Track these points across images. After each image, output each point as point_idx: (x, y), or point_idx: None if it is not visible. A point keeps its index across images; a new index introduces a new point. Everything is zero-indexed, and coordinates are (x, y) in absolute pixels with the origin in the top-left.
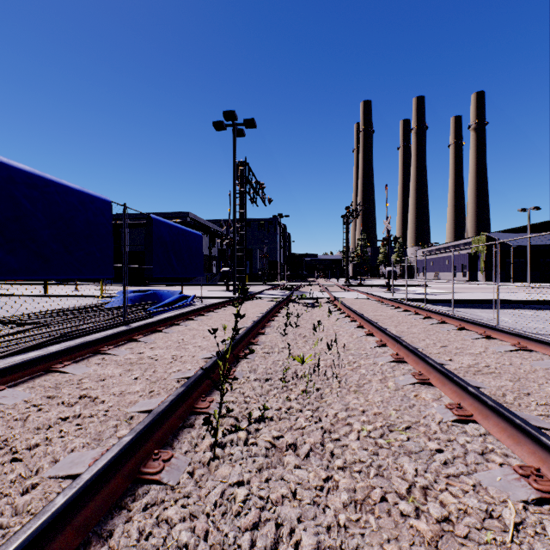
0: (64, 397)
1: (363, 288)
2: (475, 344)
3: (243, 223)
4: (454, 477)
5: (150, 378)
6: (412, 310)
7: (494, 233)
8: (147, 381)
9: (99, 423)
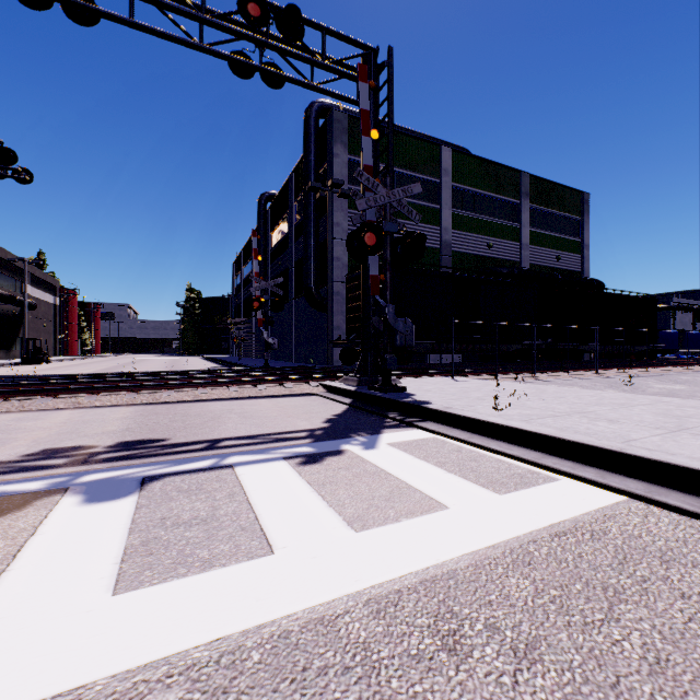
0: None
1: None
2: None
3: None
4: None
5: None
6: None
7: None
8: None
9: None
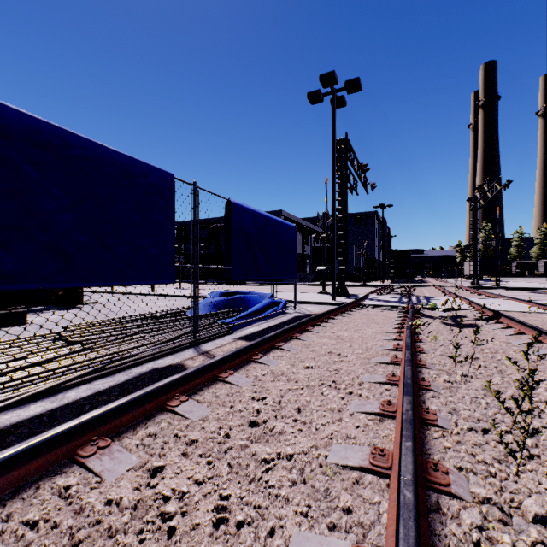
0: None
1: (503, 292)
2: None
3: (343, 213)
4: None
5: None
6: None
7: None
8: None
9: None
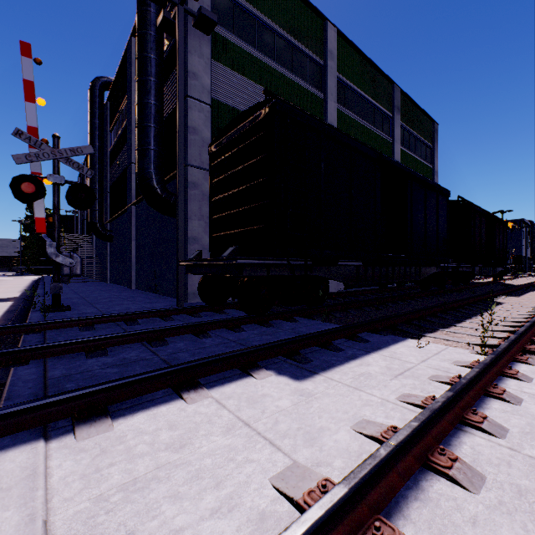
0: None
1: None
2: None
3: None
4: None
5: None
6: None
7: None
8: None
9: None
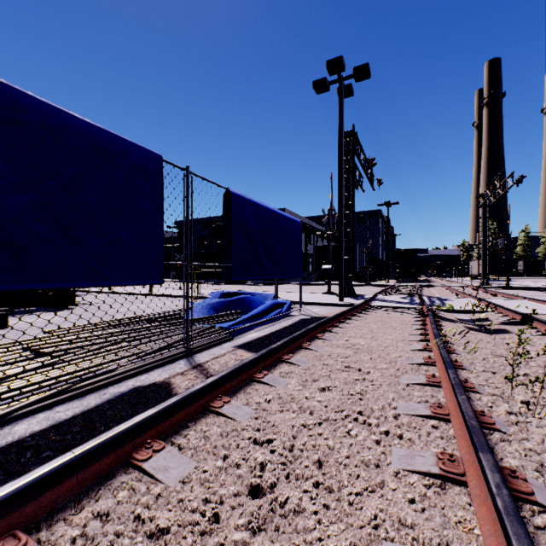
0: None
1: (516, 292)
2: None
3: (349, 209)
4: None
5: None
6: None
7: None
8: None
9: None
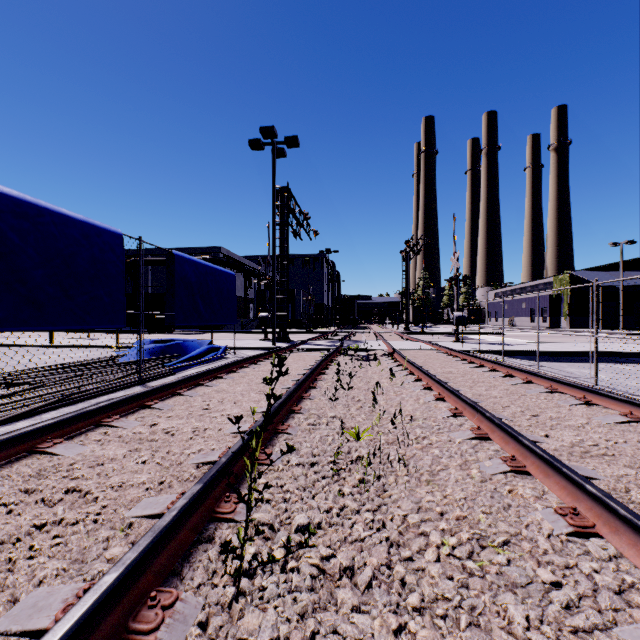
0: (45, 492)
1: (425, 336)
2: (574, 412)
3: (284, 260)
4: (584, 633)
5: (162, 462)
6: (489, 366)
7: (580, 271)
8: (157, 466)
9: (84, 534)
